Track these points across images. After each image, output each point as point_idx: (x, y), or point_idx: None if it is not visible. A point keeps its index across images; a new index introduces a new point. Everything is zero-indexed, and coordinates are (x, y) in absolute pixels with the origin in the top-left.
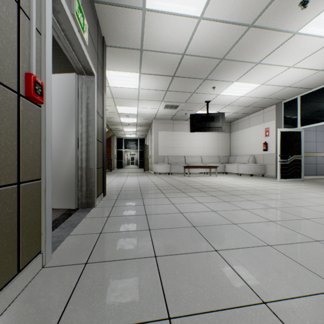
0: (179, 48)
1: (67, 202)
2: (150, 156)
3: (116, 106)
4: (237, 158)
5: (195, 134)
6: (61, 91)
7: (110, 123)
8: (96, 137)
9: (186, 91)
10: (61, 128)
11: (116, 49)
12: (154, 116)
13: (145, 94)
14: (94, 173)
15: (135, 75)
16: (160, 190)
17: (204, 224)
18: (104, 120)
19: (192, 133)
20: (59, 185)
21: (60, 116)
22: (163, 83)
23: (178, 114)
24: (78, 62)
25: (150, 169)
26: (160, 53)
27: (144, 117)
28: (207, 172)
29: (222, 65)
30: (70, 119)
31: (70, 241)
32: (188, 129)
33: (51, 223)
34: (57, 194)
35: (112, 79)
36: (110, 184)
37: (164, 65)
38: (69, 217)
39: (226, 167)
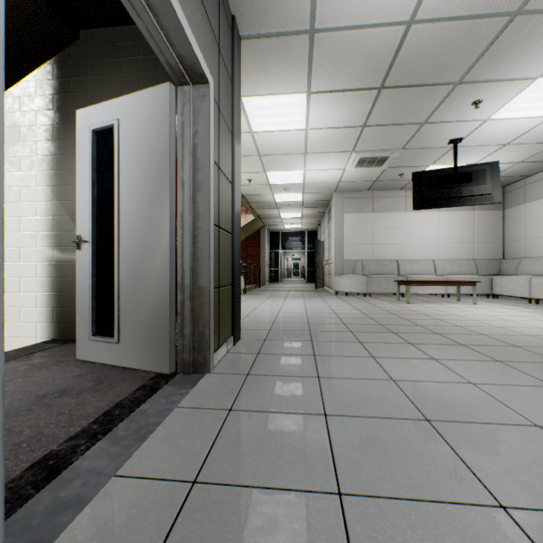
0: (400, 5)
1: (155, 359)
2: (326, 261)
3: (265, 171)
4: (525, 263)
5: (420, 217)
6: (144, 127)
7: (257, 206)
8: (213, 219)
9: (407, 121)
10: (144, 202)
11: (260, 42)
12: (335, 186)
13: (319, 141)
14: (209, 298)
15: (299, 98)
16: (353, 334)
17: (537, 496)
18: (235, 188)
19: (412, 214)
20: (141, 321)
21: (143, 177)
22: (356, 109)
23: (385, 176)
24: (168, 45)
25: (327, 286)
26: (354, 32)
27: (315, 189)
28: (448, 293)
29: (512, 32)
30: (160, 183)
31: (103, 510)
32: (404, 207)
33: (2, 489)
34: (138, 340)
35: (256, 116)
36: (253, 314)
37: (362, 62)
38: (146, 399)
39: (495, 284)
